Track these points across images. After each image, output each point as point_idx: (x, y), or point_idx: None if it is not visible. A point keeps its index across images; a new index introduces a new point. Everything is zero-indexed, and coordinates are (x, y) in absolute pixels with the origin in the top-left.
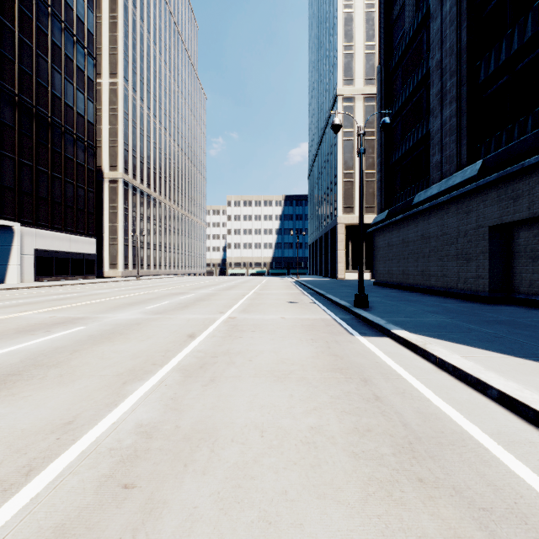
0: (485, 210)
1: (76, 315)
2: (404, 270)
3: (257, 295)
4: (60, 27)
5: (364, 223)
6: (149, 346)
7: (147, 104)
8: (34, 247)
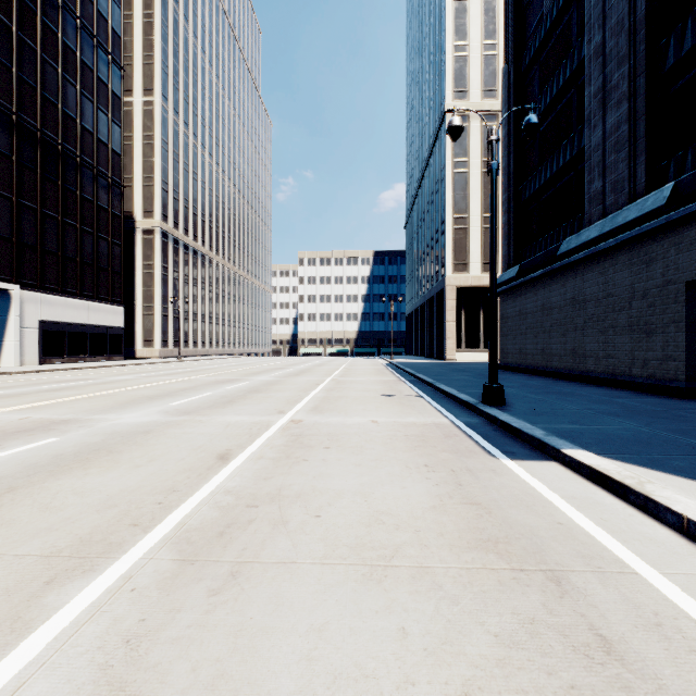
0: (679, 257)
1: (61, 416)
2: (545, 349)
3: (336, 383)
4: (74, 24)
5: (481, 285)
6: (144, 479)
7: (193, 130)
8: (39, 317)
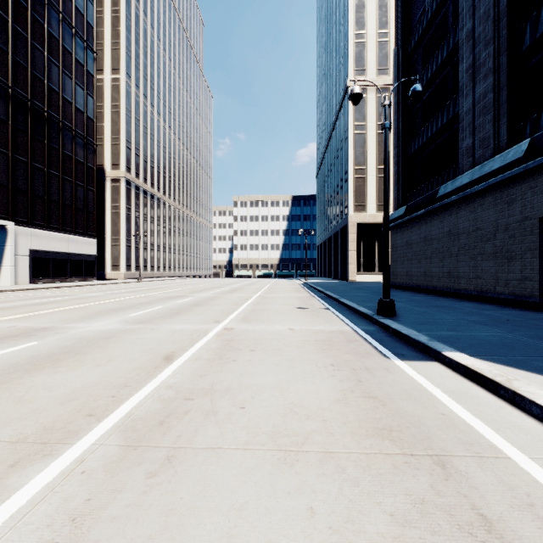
0: (534, 198)
1: (41, 324)
2: (426, 271)
3: (262, 299)
4: (57, 18)
5: (376, 222)
6: (102, 376)
7: (151, 101)
8: (30, 247)
